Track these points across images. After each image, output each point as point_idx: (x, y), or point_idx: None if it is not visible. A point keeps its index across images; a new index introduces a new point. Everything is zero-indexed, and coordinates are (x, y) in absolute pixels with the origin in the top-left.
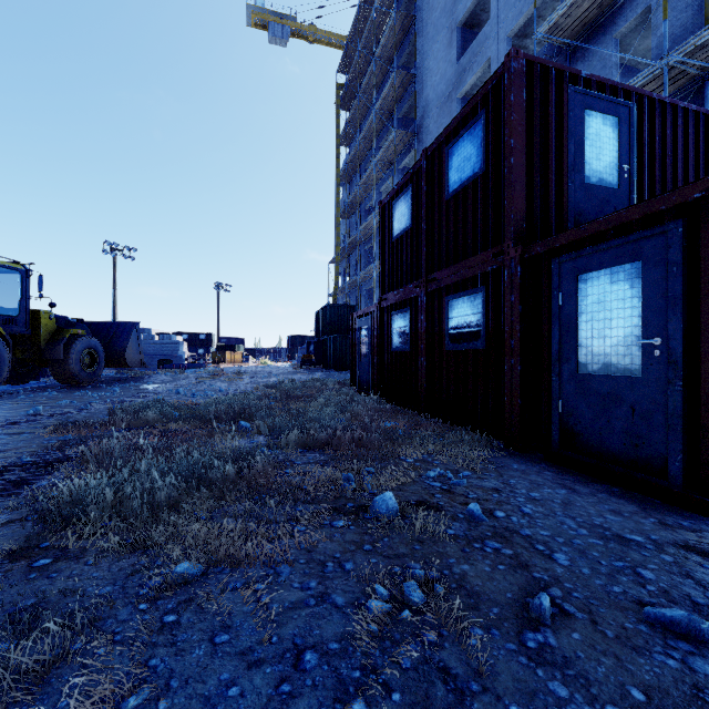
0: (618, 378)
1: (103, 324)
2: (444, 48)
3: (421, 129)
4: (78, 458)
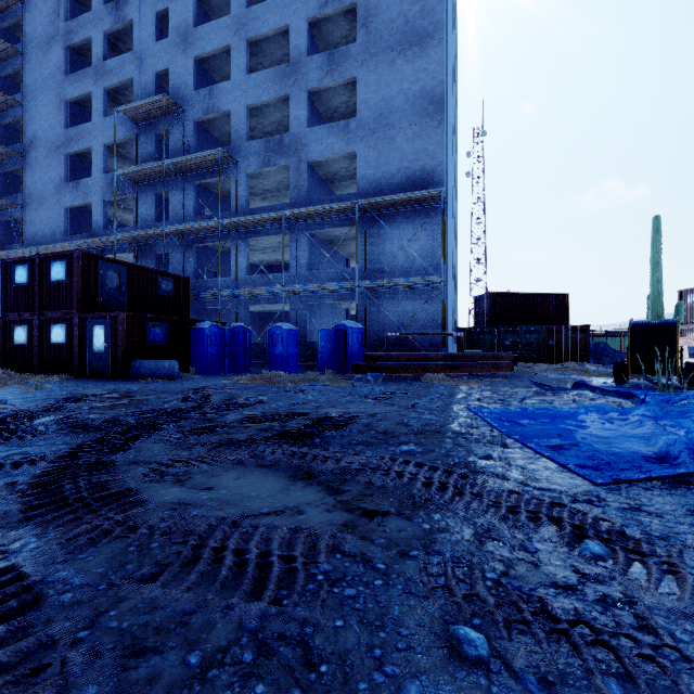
0: (101, 353)
1: None
2: (54, 107)
3: (29, 154)
4: None
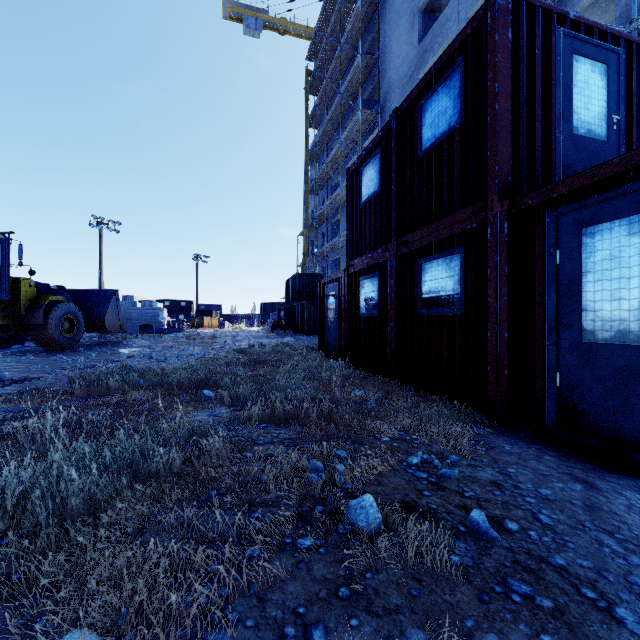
0: None
1: (84, 291)
2: (406, 31)
3: (384, 109)
4: (10, 437)
